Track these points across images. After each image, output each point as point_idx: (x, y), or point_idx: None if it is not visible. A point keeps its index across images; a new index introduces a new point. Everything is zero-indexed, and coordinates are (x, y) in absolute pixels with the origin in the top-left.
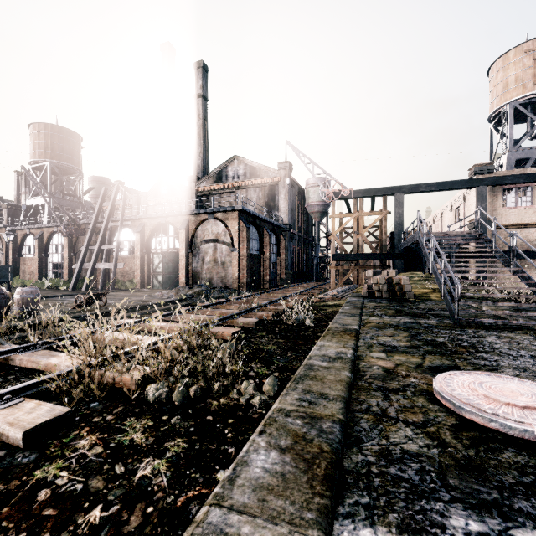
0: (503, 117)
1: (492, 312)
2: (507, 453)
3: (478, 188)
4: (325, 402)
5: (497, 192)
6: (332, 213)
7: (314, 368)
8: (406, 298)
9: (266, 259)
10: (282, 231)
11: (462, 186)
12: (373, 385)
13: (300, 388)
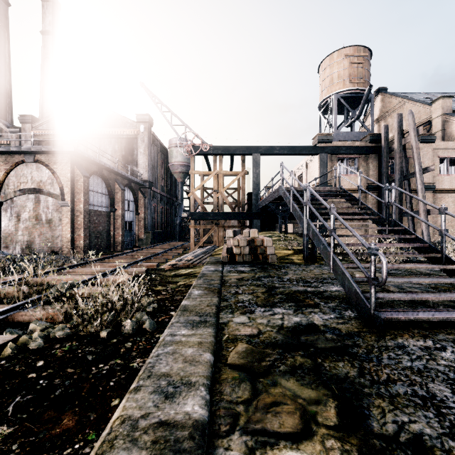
0: (330, 105)
1: (415, 297)
2: None
3: (321, 154)
4: None
5: (334, 160)
6: (192, 169)
7: None
8: (269, 262)
9: (118, 217)
10: (141, 188)
11: (309, 152)
12: None
13: None
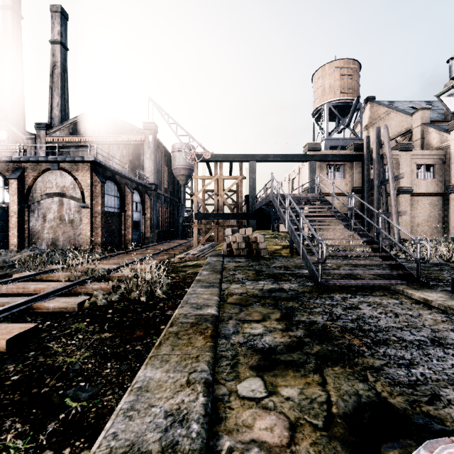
0: (322, 113)
1: (350, 272)
2: None
3: (310, 162)
4: None
5: (323, 166)
6: (195, 175)
7: None
8: (261, 255)
9: (128, 217)
10: (147, 190)
11: (300, 159)
12: None
13: None
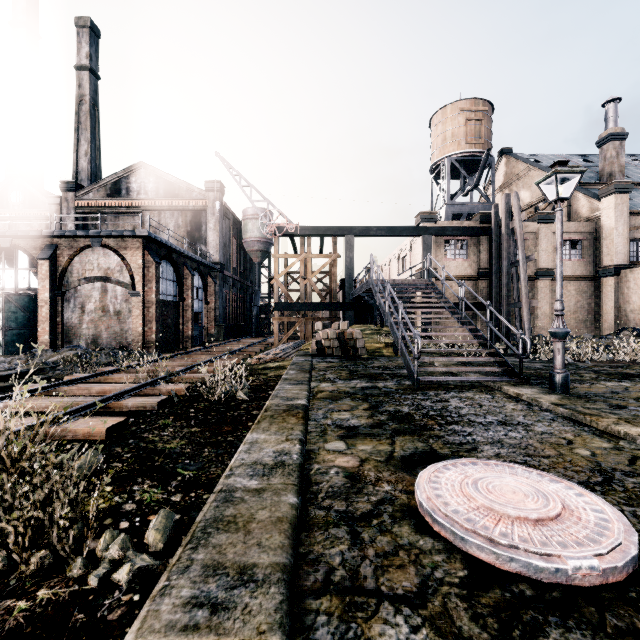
0: (442, 170)
1: (450, 369)
2: (553, 633)
3: (424, 236)
4: (247, 595)
5: (440, 242)
6: (275, 252)
7: (235, 496)
8: (359, 355)
9: (188, 307)
10: (211, 272)
11: (410, 233)
12: (334, 512)
13: (199, 561)
